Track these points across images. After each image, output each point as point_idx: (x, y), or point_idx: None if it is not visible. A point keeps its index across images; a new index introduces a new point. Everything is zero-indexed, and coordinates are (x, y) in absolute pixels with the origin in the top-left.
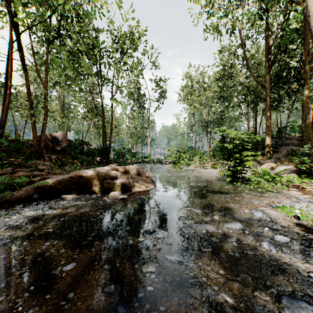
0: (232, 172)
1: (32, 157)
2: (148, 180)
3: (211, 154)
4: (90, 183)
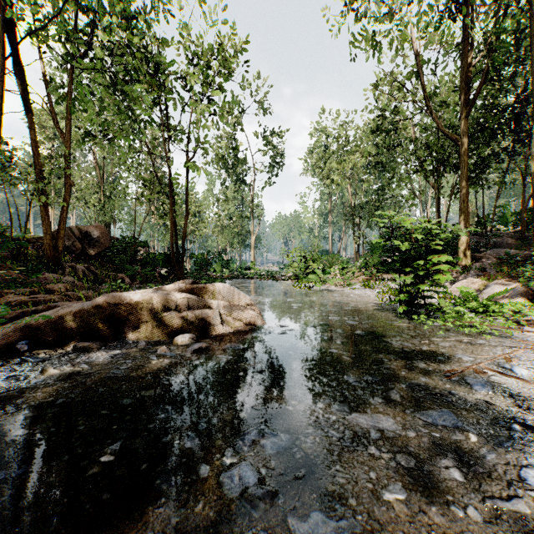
0: (408, 296)
1: (40, 267)
2: (250, 310)
3: (361, 263)
4: (135, 317)
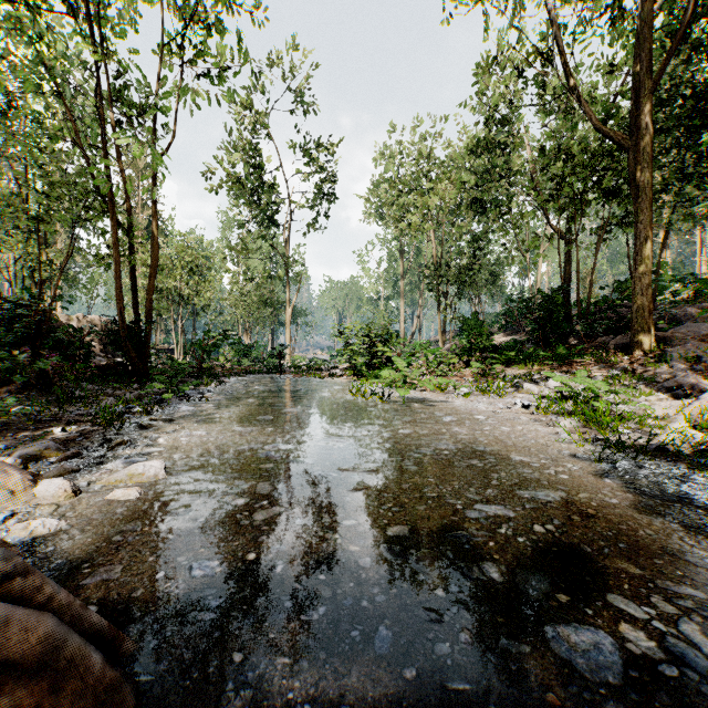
0: None
1: None
2: None
3: (461, 348)
4: None
